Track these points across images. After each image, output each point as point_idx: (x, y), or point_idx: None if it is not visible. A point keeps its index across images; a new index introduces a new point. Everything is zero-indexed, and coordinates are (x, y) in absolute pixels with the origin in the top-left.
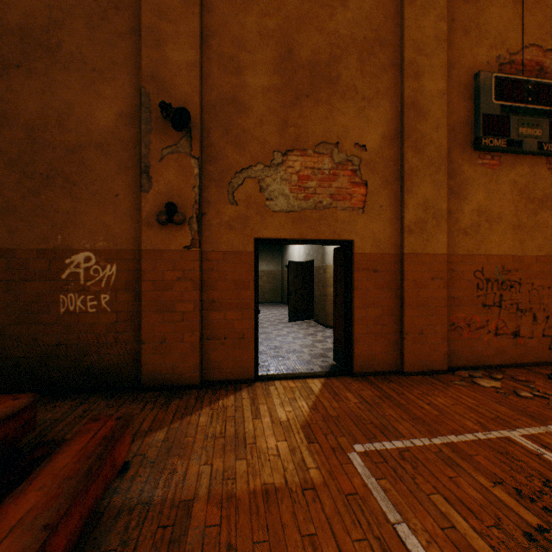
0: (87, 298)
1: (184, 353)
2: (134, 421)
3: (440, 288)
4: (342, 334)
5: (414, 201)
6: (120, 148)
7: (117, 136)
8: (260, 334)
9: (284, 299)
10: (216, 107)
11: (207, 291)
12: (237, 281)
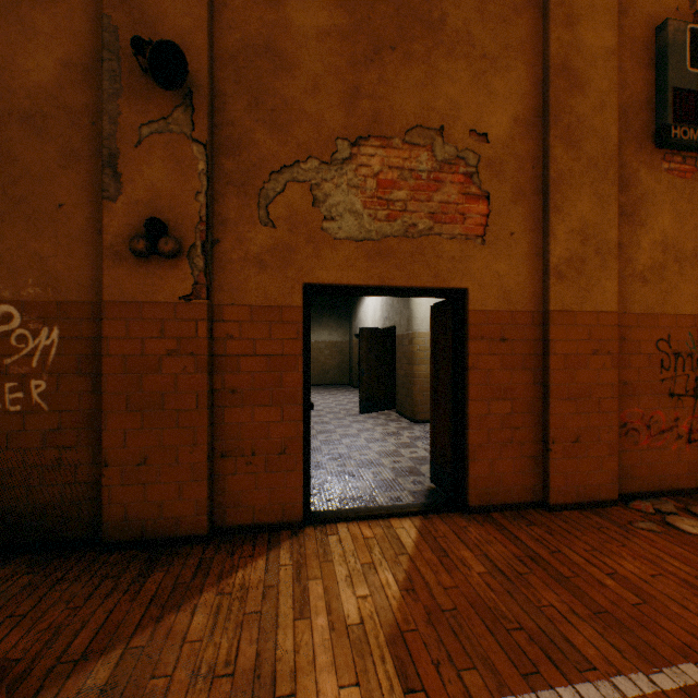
0: (5, 387)
1: (179, 481)
2: (63, 629)
3: (606, 367)
4: (448, 441)
5: (565, 225)
6: (66, 123)
7: (61, 102)
8: (317, 433)
9: (353, 380)
10: (238, 59)
11: (222, 374)
12: (274, 356)
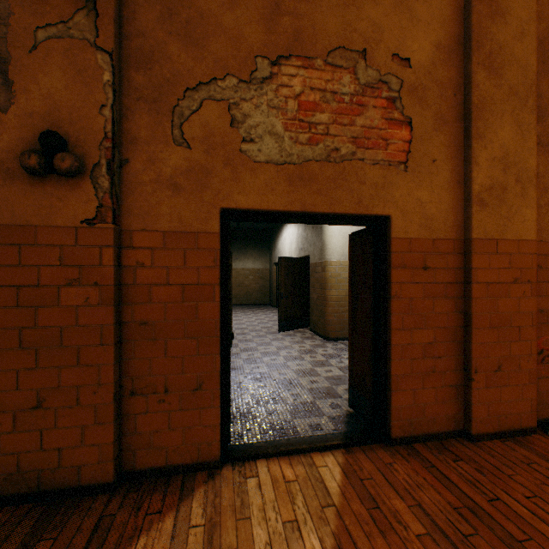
0: None
1: (81, 425)
2: None
3: (526, 296)
4: (368, 369)
5: (487, 153)
6: None
7: None
8: (241, 351)
9: (272, 301)
10: None
11: (131, 305)
12: (189, 286)
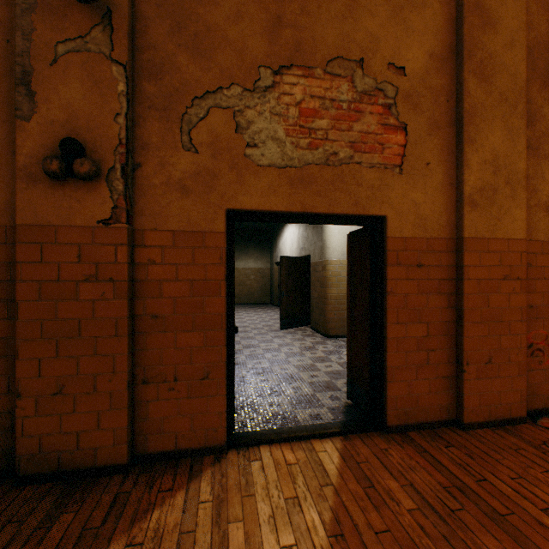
0: None
1: (97, 410)
2: None
3: (515, 292)
4: (365, 362)
5: (478, 156)
6: None
7: None
8: (243, 348)
9: (274, 300)
10: None
11: (143, 300)
12: (197, 282)
